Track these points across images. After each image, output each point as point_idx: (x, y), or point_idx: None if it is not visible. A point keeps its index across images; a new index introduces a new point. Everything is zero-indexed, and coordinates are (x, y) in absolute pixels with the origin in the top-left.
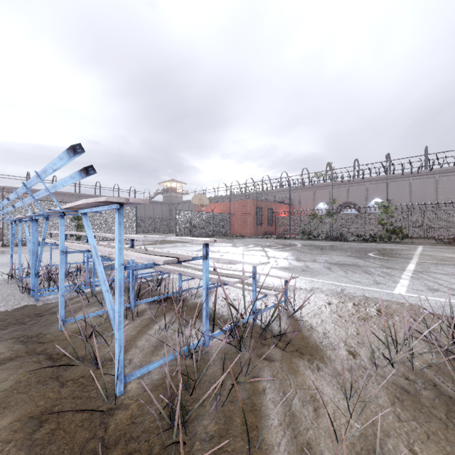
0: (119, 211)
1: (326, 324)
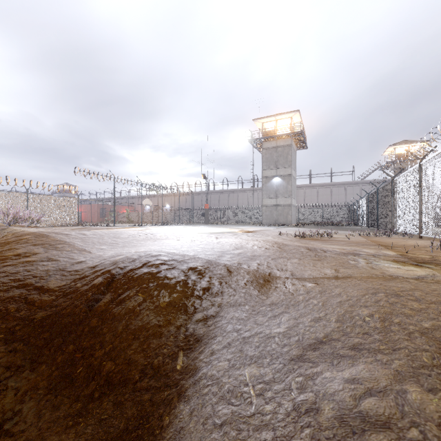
0: None
1: None
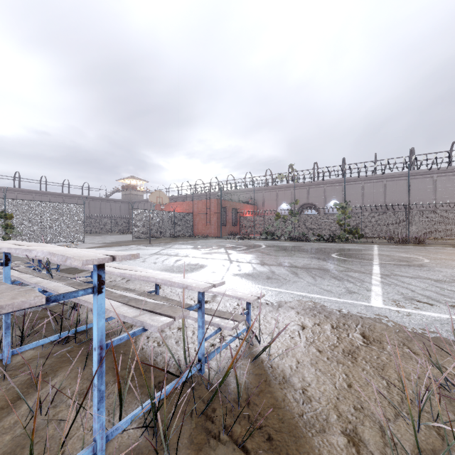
0: None
1: (304, 370)
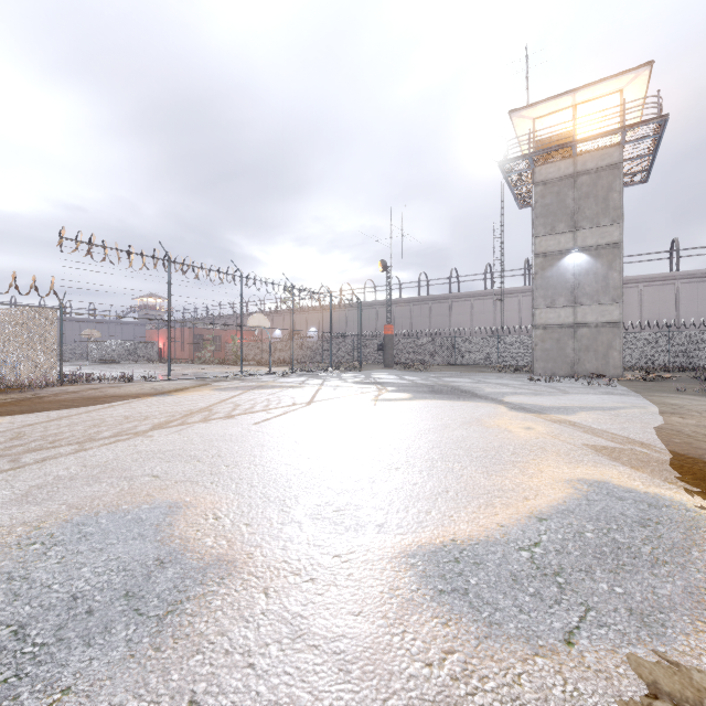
0: None
1: None
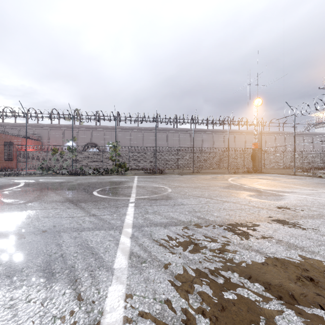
0: None
1: None
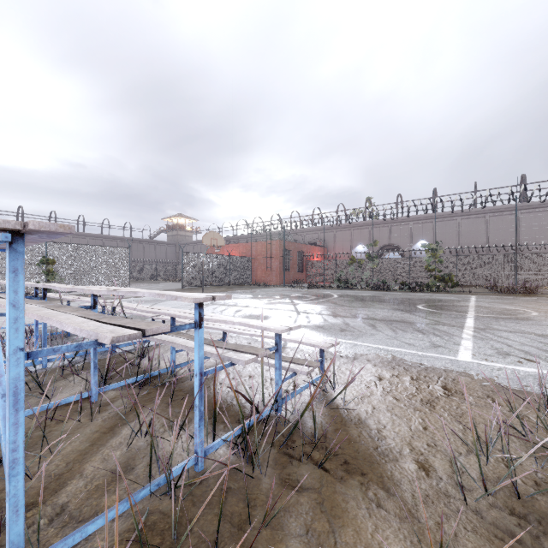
0: (12, 247)
1: (380, 414)
